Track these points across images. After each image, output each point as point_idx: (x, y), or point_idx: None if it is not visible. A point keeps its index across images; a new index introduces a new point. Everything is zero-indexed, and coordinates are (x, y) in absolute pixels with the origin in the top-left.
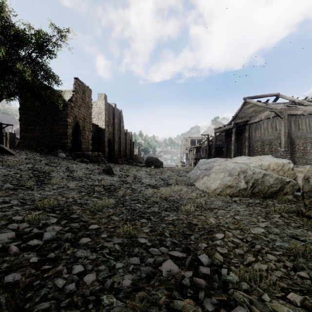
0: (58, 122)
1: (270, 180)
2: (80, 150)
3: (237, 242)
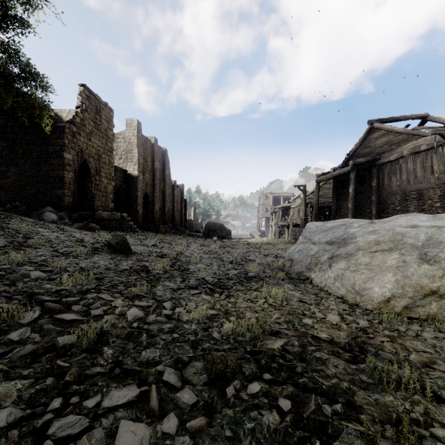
0: (49, 159)
1: None
2: (91, 209)
3: None
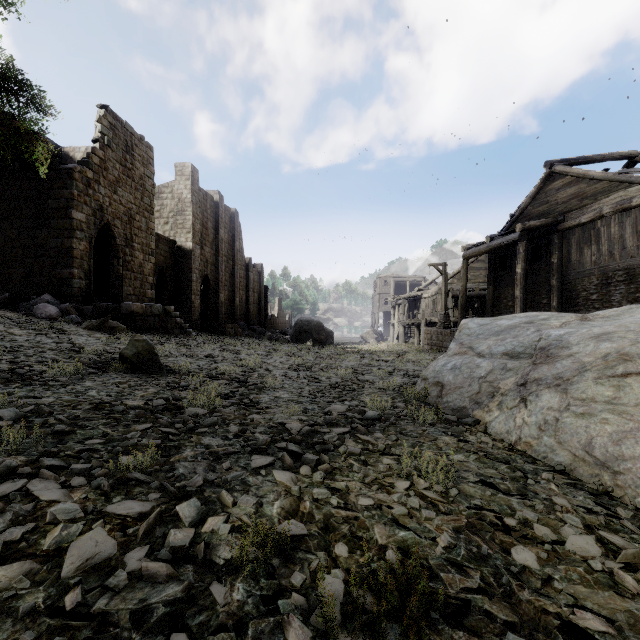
0: (48, 221)
1: None
2: (118, 299)
3: None
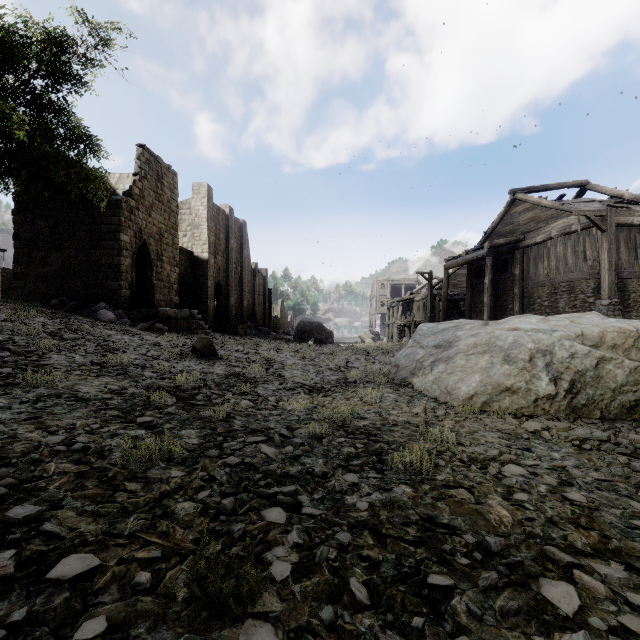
0: (101, 242)
1: (618, 373)
2: (151, 305)
3: None
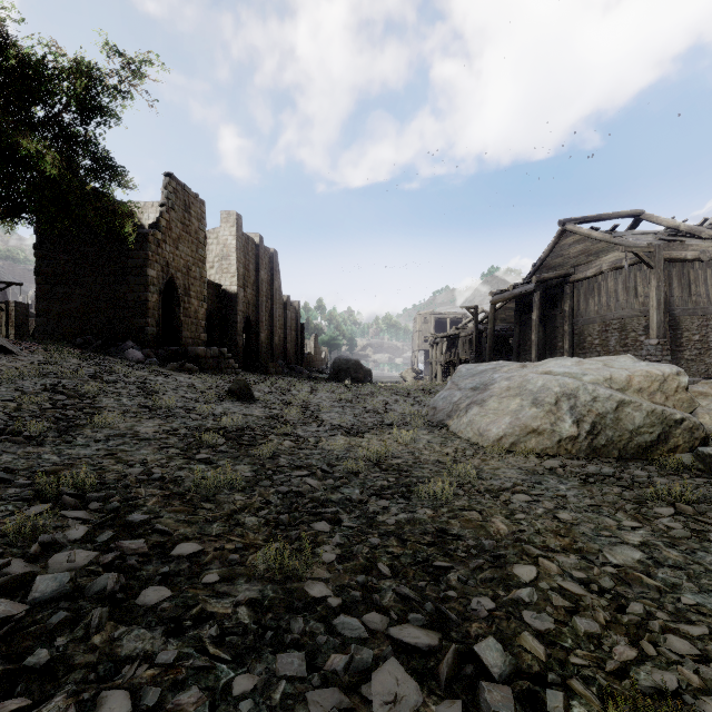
0: (127, 277)
1: (636, 415)
2: (179, 343)
3: (576, 592)
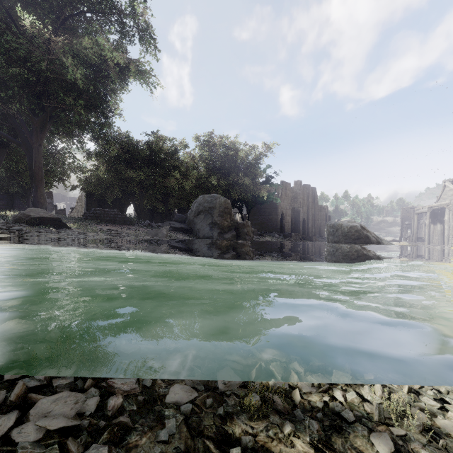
0: (272, 214)
1: None
2: (284, 231)
3: None
